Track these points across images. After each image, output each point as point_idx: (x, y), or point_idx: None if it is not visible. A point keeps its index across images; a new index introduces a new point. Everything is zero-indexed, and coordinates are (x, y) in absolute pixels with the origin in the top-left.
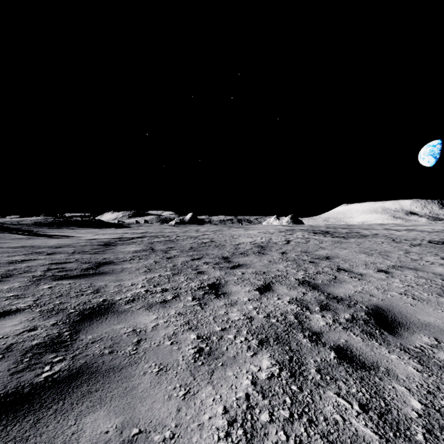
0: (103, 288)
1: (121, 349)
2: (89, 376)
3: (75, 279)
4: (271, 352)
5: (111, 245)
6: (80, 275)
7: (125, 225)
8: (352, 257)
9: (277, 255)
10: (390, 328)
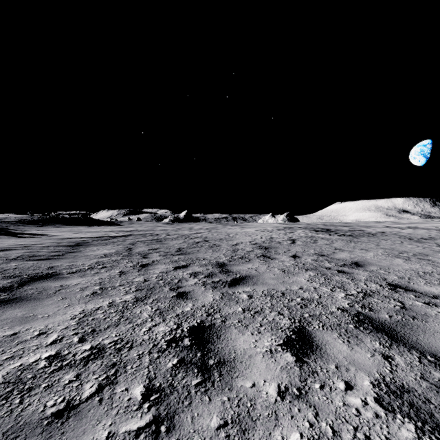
0: None
1: None
2: None
3: None
4: None
5: (81, 247)
6: None
7: (116, 222)
8: (388, 263)
9: (288, 260)
10: None
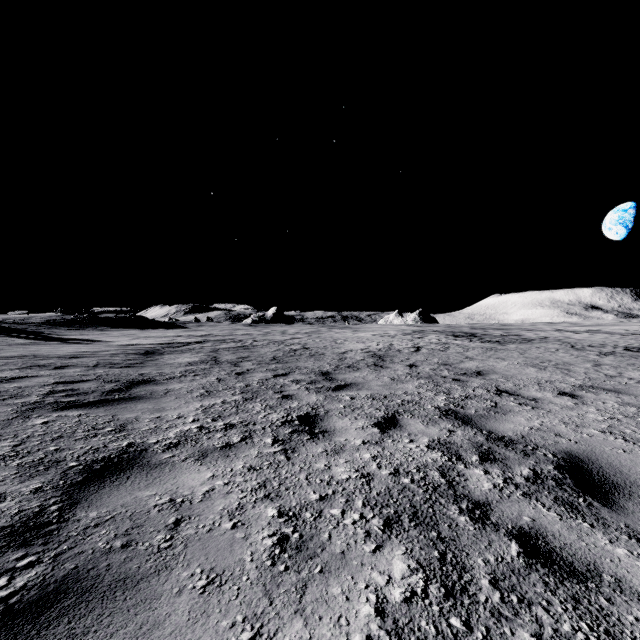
0: (131, 424)
1: (144, 538)
2: (76, 598)
3: (89, 409)
4: (407, 542)
5: (154, 355)
6: (99, 402)
7: (179, 324)
8: (515, 372)
9: (402, 369)
10: (600, 494)
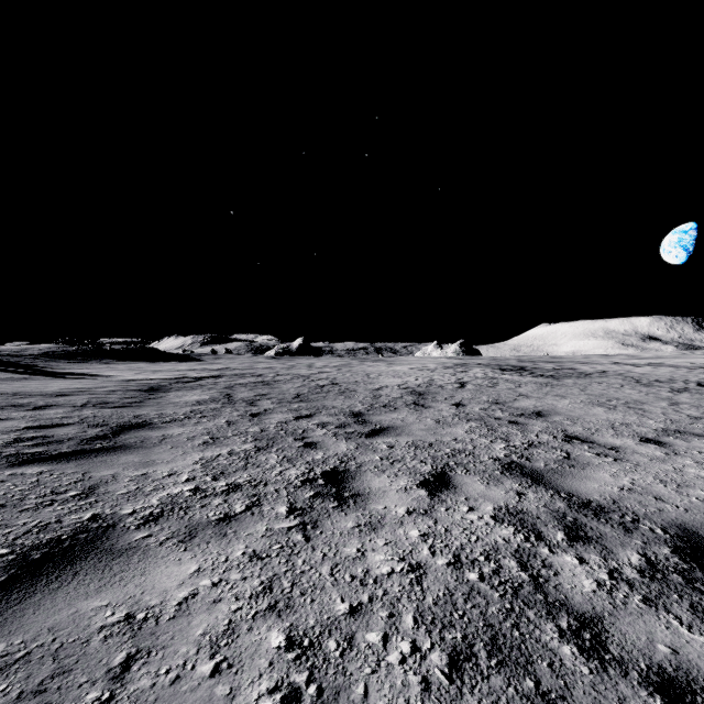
0: (104, 485)
1: (65, 699)
2: None
3: (56, 463)
4: None
5: (159, 391)
6: (72, 453)
7: (193, 356)
8: (581, 413)
9: (448, 409)
10: None
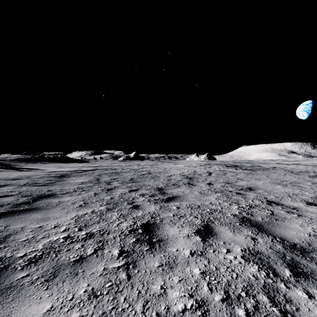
0: (14, 235)
1: None
2: None
3: None
4: None
5: (65, 177)
6: (5, 213)
7: (85, 160)
8: (271, 188)
9: (205, 186)
10: None
